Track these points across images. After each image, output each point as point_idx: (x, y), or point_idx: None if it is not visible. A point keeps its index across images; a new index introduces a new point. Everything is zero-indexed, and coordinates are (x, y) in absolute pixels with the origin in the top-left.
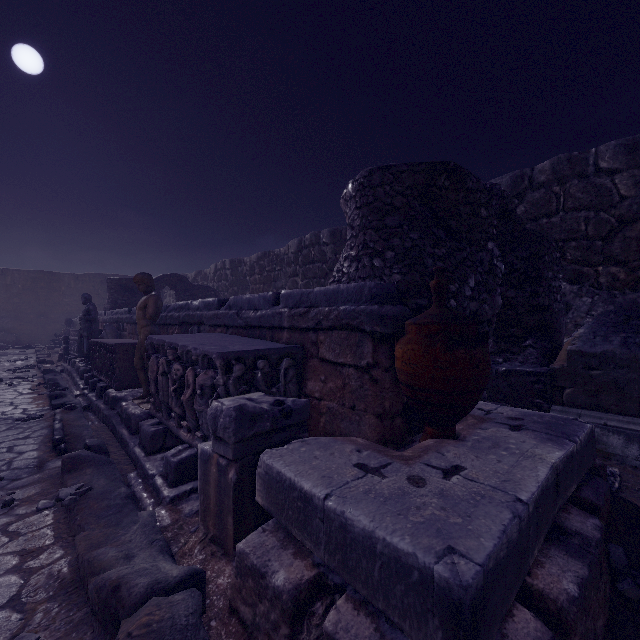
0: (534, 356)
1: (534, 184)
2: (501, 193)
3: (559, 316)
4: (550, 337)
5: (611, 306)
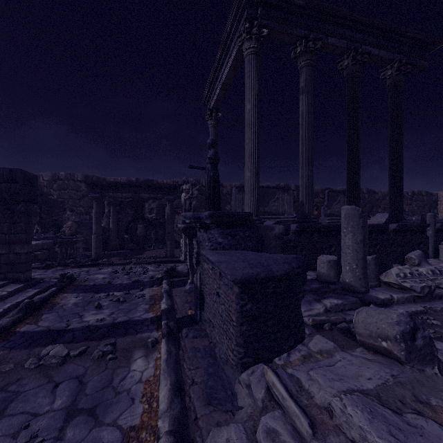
0: (53, 233)
1: (60, 178)
2: (41, 190)
3: (62, 222)
4: (59, 228)
5: (79, 219)
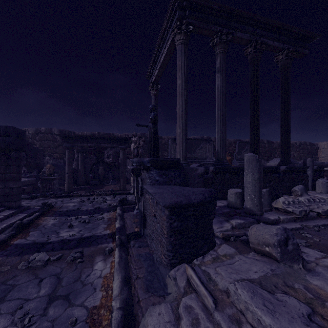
0: (36, 172)
1: (41, 132)
2: (27, 141)
3: (42, 164)
4: (40, 169)
5: (56, 162)
